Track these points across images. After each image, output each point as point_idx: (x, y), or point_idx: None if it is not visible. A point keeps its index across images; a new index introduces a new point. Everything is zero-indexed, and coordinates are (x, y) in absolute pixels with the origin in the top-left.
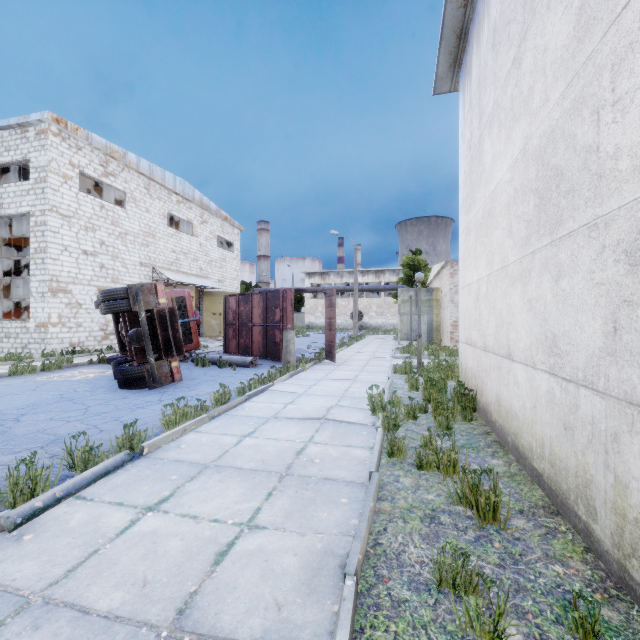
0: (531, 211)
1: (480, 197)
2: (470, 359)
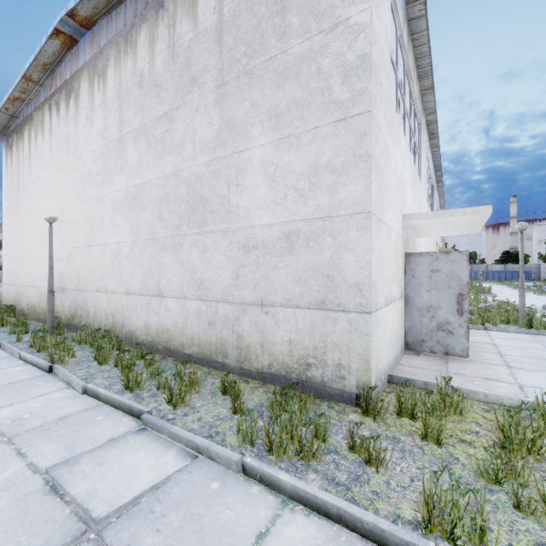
0: (40, 238)
1: (18, 217)
2: (12, 292)
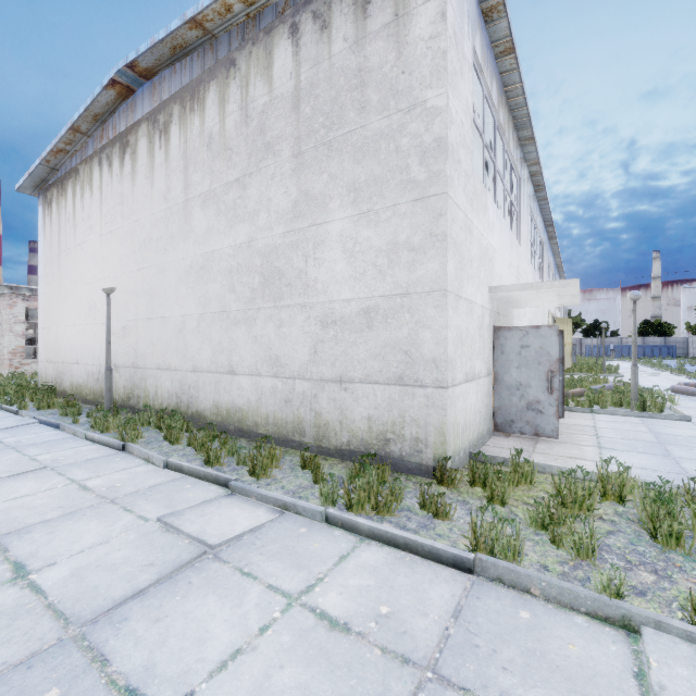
0: (87, 309)
1: (60, 284)
2: (51, 370)
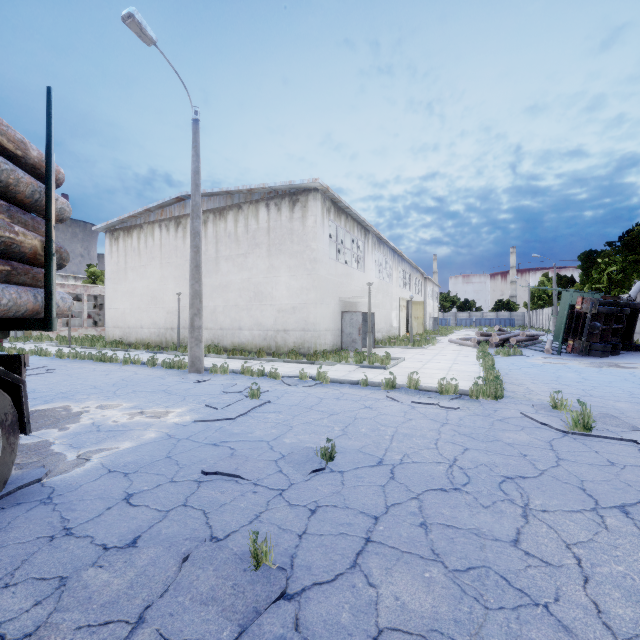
0: (150, 300)
1: (126, 285)
2: (118, 332)
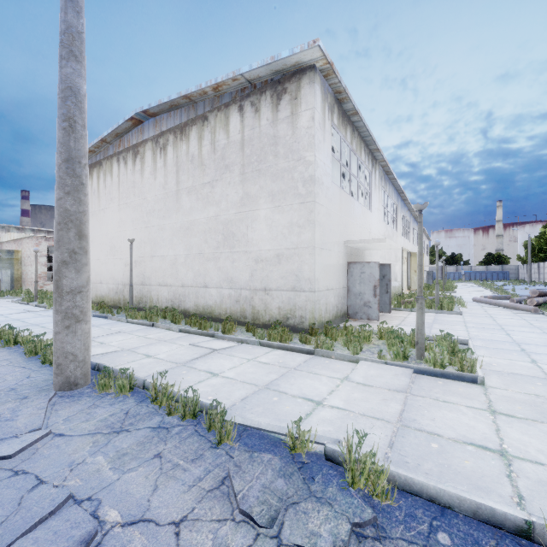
0: (108, 249)
1: None
2: None
